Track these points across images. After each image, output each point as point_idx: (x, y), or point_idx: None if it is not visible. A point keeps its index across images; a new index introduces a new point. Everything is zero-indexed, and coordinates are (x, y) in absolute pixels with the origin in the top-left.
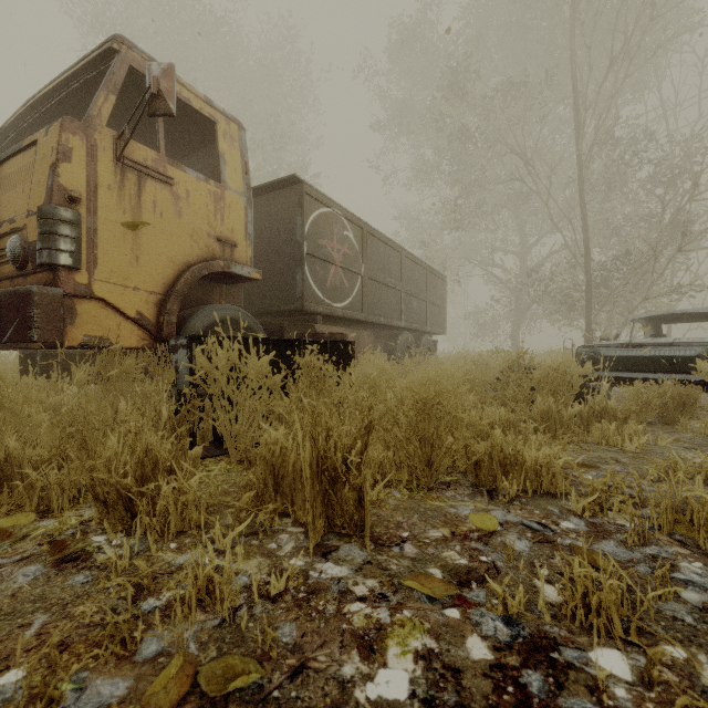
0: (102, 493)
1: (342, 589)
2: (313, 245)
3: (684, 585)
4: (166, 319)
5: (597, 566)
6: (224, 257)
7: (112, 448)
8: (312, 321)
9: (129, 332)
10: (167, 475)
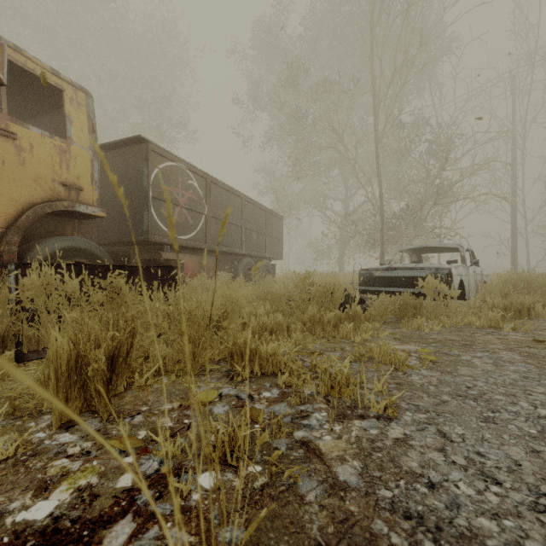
0: None
1: (60, 450)
2: (158, 190)
3: (302, 428)
4: (6, 248)
5: (255, 420)
6: (69, 198)
7: None
8: (161, 249)
9: None
10: None
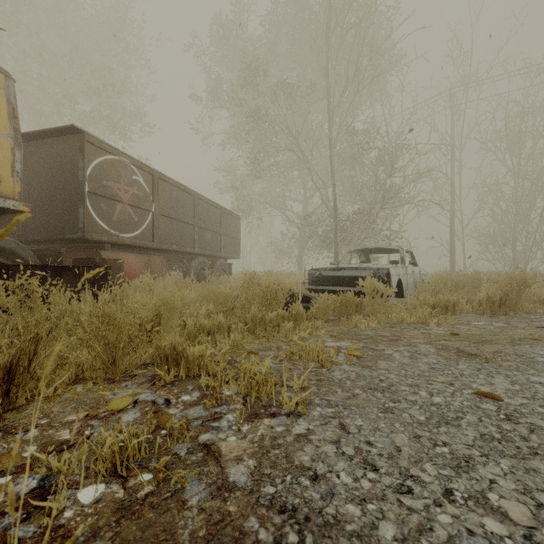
0: None
1: None
2: (96, 185)
3: (210, 430)
4: None
5: (162, 426)
6: None
7: None
8: (101, 248)
9: None
10: None
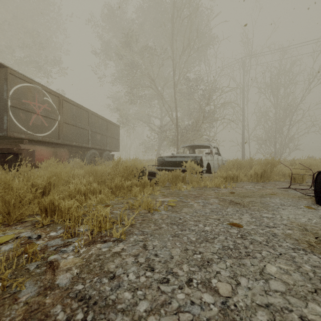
0: None
1: None
2: (17, 102)
3: (58, 253)
4: None
5: (26, 252)
6: None
7: None
8: (21, 142)
9: None
10: None
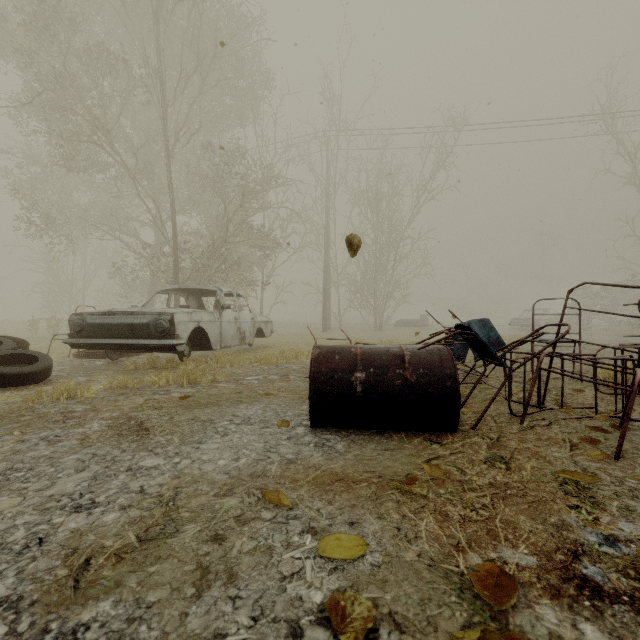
0: None
1: None
2: None
3: None
4: None
5: None
6: None
7: None
8: None
9: None
10: None
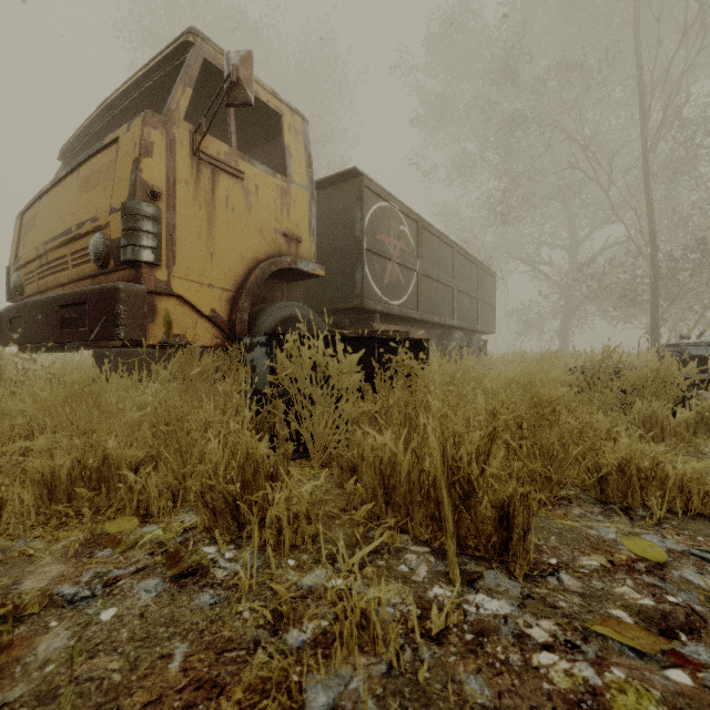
0: (210, 501)
1: (514, 631)
2: (372, 240)
3: None
4: (238, 316)
5: None
6: (289, 253)
7: (212, 451)
8: (369, 319)
9: (204, 330)
10: (268, 481)
